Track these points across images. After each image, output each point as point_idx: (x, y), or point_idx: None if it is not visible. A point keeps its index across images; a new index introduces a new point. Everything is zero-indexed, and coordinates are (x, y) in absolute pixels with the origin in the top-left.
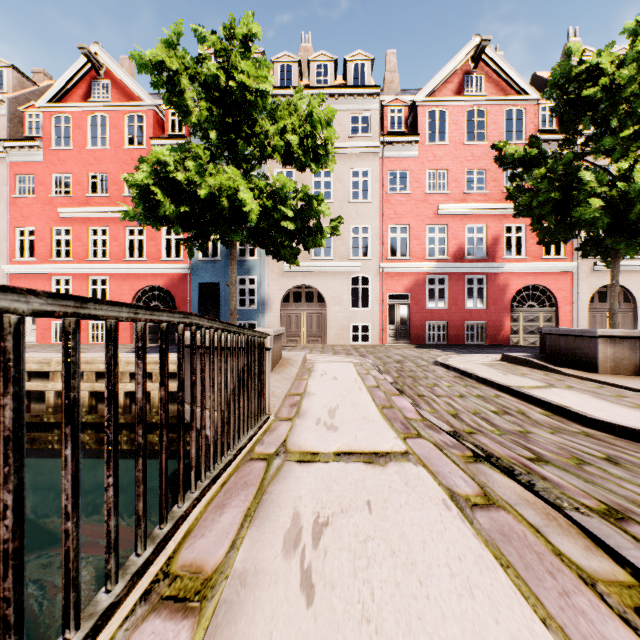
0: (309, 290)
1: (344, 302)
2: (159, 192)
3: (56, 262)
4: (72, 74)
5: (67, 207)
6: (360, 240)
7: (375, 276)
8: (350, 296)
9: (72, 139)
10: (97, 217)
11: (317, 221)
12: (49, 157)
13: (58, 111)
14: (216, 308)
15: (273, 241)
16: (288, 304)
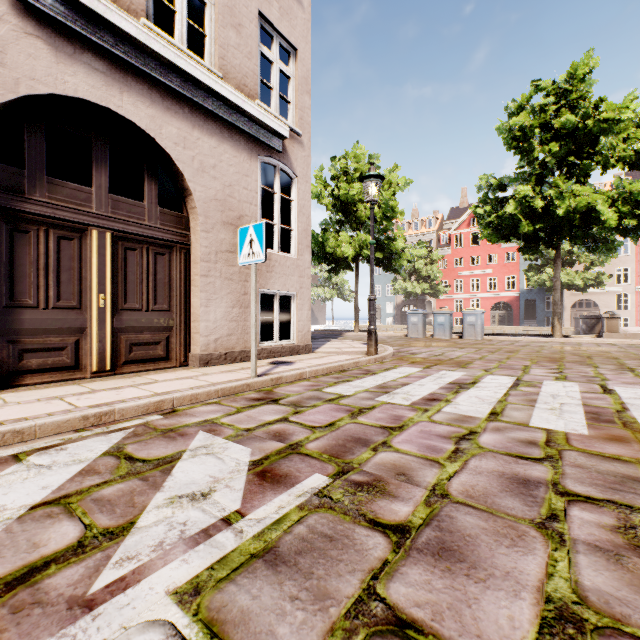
0: (587, 301)
1: (611, 307)
2: (548, 281)
3: (456, 293)
4: (464, 218)
5: (461, 271)
6: (621, 275)
7: (632, 293)
8: (615, 304)
9: (463, 243)
10: (474, 274)
11: (601, 280)
12: (453, 252)
13: (457, 233)
14: (532, 311)
15: (577, 286)
16: (574, 308)
